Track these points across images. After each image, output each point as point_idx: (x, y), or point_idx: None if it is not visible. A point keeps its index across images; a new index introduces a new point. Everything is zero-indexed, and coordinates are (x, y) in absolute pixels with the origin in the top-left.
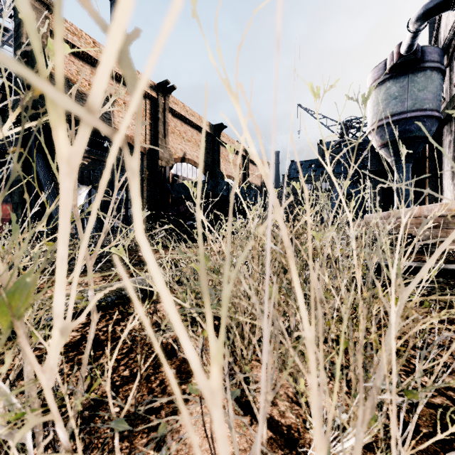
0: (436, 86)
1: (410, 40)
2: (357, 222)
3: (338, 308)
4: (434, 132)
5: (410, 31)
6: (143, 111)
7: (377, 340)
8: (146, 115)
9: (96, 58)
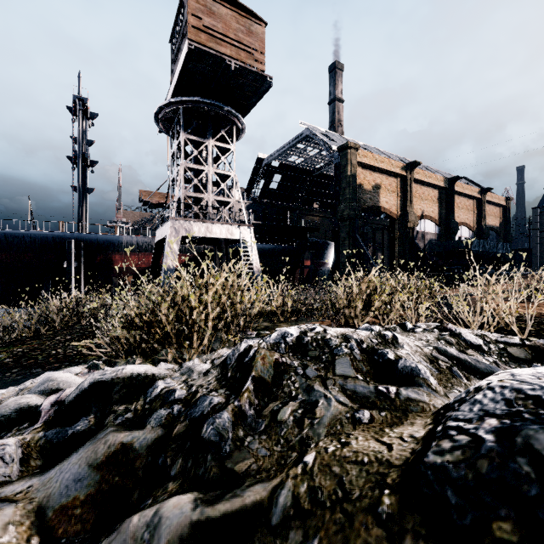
0: None
1: None
2: None
3: None
4: None
5: None
6: (395, 187)
7: None
8: (397, 190)
9: (374, 165)
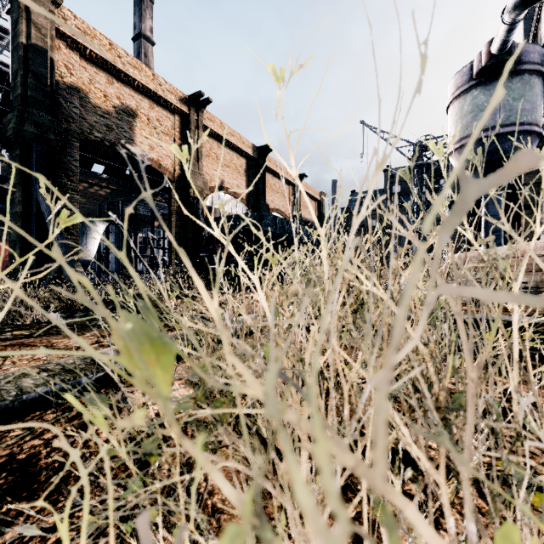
0: (536, 94)
1: (505, 34)
2: None
3: None
4: None
5: (505, 23)
6: (171, 129)
7: None
8: (174, 134)
9: (113, 64)
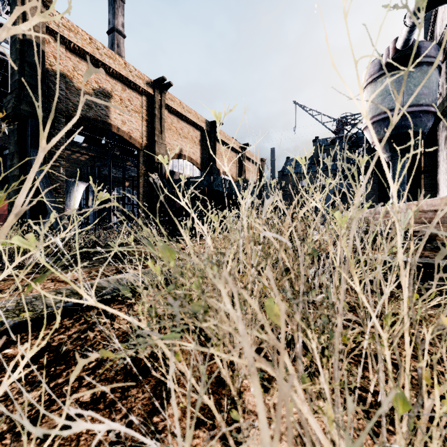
0: (432, 81)
1: (407, 34)
2: (404, 198)
3: (359, 320)
4: (429, 128)
5: (407, 25)
6: (139, 107)
7: (429, 378)
8: (142, 111)
9: (92, 54)
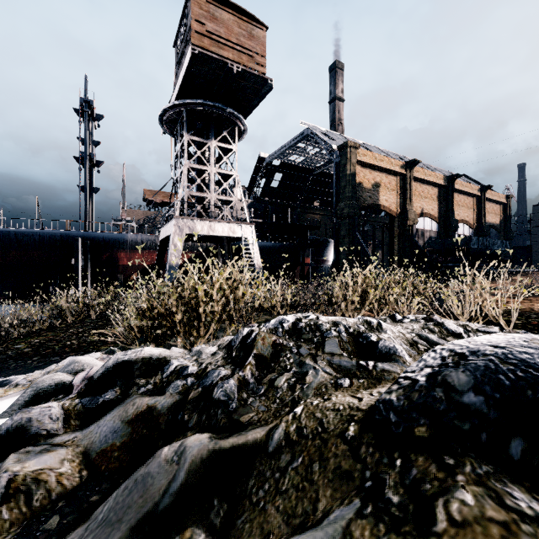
0: None
1: None
2: None
3: None
4: None
5: None
6: (395, 186)
7: None
8: (397, 188)
9: (373, 164)
